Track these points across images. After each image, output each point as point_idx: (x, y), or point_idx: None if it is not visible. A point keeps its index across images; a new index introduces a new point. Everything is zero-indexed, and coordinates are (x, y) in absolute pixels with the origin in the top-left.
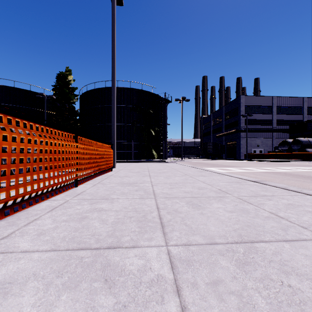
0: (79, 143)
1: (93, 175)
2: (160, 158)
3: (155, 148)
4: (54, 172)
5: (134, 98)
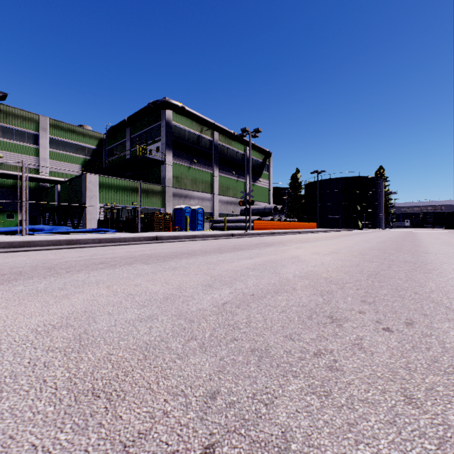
0: (309, 223)
1: (311, 229)
2: (368, 227)
3: (362, 220)
4: (307, 227)
5: (343, 184)
